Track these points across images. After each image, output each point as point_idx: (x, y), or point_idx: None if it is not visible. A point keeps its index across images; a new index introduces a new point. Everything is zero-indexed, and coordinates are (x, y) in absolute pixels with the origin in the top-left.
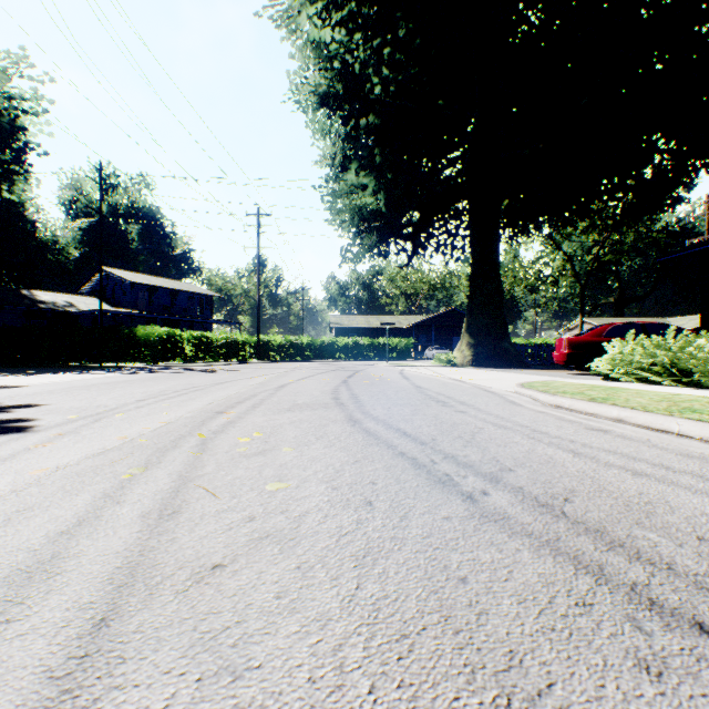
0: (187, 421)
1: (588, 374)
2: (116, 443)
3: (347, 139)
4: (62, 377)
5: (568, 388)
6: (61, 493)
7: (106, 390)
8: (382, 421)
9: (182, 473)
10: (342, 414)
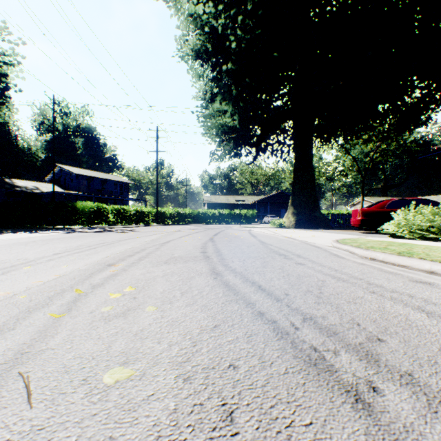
0: (78, 274)
1: (375, 233)
2: None
3: (214, 80)
4: (17, 235)
5: (373, 244)
6: None
7: (38, 245)
8: (239, 273)
9: (22, 348)
10: (207, 267)
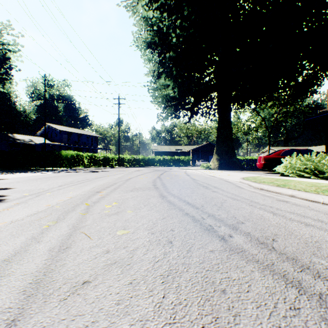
0: (81, 196)
1: (273, 173)
2: (44, 208)
3: (160, 63)
4: (25, 174)
5: (265, 180)
6: (9, 236)
7: (45, 181)
8: (177, 196)
9: (74, 225)
10: (157, 193)
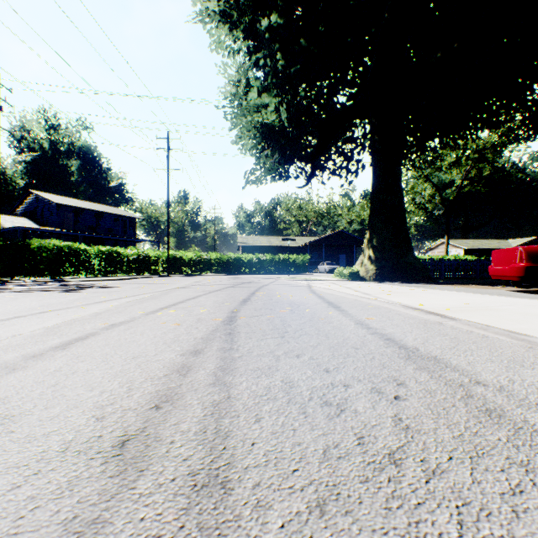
0: None
1: None
2: None
3: (249, 53)
4: None
5: None
6: None
7: None
8: None
9: None
10: None
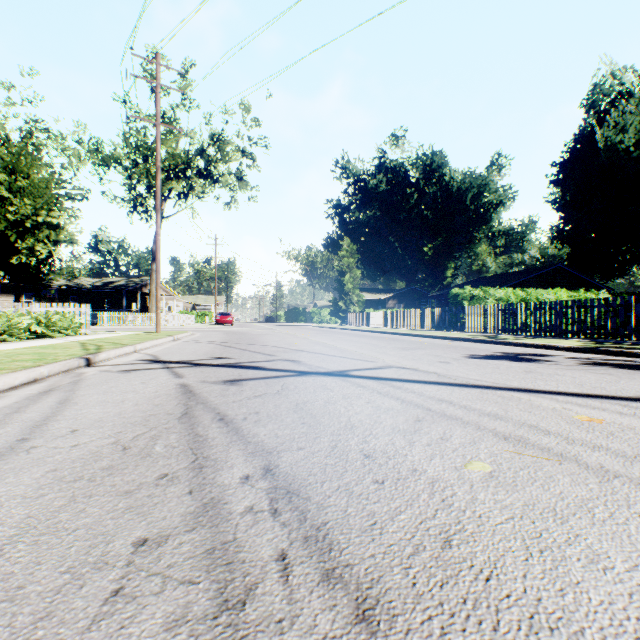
0: None
1: None
2: None
3: None
4: None
5: None
6: None
7: None
8: None
9: (635, 479)
10: None
